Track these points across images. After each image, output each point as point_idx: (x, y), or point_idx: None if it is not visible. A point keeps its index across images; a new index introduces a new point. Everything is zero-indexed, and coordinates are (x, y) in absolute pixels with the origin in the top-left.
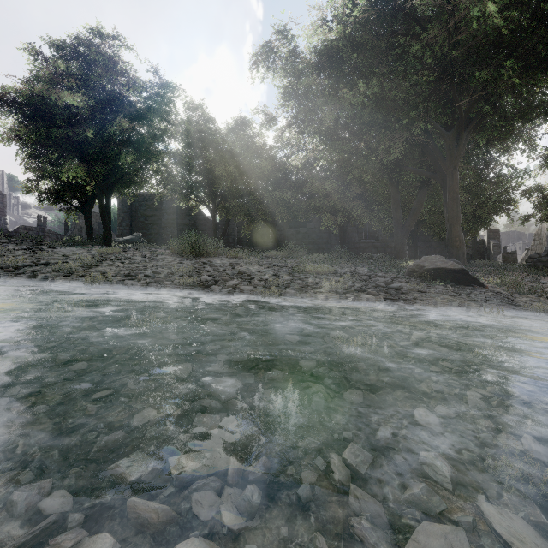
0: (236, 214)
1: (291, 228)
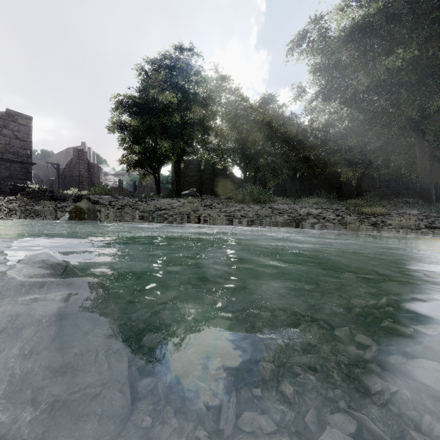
0: (264, 171)
1: (302, 180)
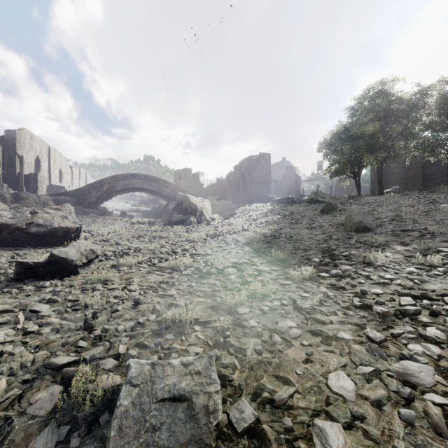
0: None
1: None
